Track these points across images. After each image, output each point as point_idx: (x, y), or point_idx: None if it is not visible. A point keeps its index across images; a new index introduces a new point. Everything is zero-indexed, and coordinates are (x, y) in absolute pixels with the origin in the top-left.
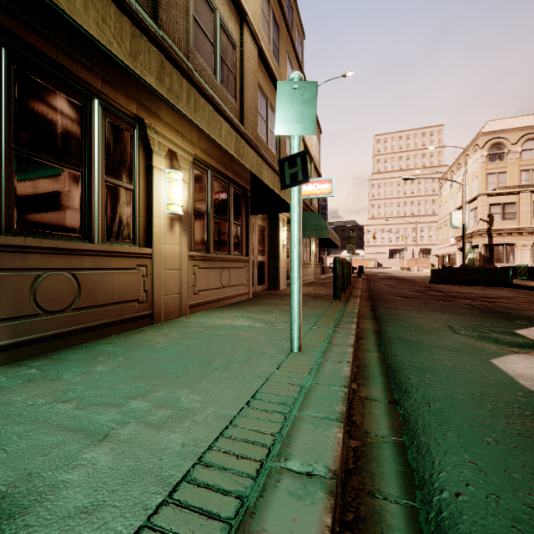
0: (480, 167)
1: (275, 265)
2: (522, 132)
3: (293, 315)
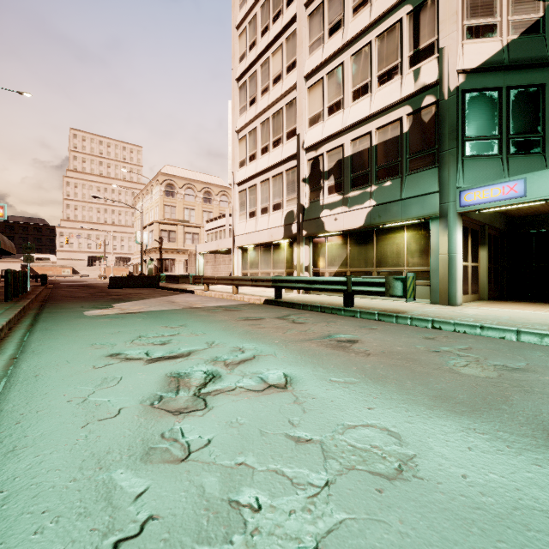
0: (160, 198)
1: None
2: (185, 181)
3: None
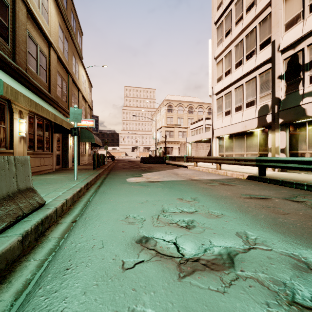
0: (164, 114)
1: (66, 156)
2: (178, 102)
3: (75, 170)
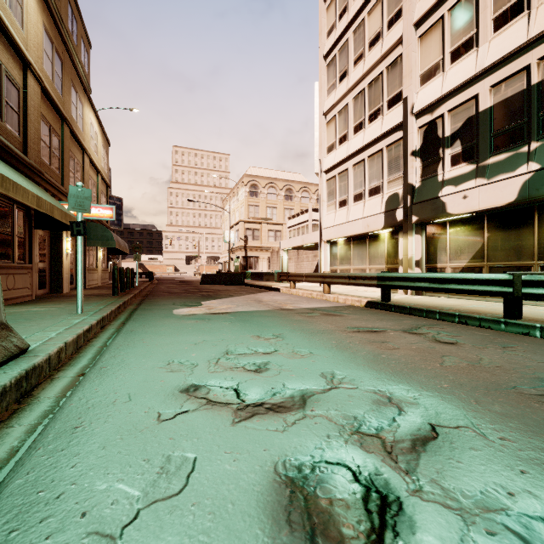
0: (245, 199)
1: (58, 271)
2: (268, 180)
3: (78, 296)
